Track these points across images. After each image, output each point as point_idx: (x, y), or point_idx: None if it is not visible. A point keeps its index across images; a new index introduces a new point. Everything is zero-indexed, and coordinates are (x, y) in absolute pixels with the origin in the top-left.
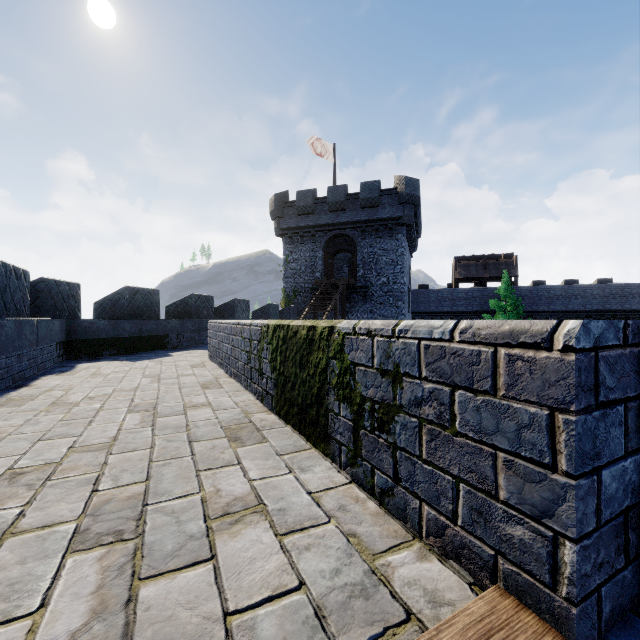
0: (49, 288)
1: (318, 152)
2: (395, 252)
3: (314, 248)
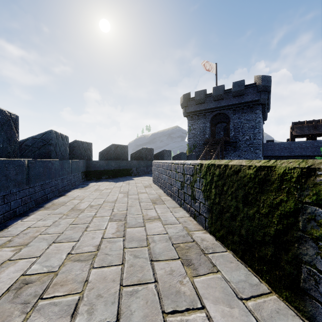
0: (78, 145)
1: (207, 69)
2: (254, 121)
3: (204, 121)
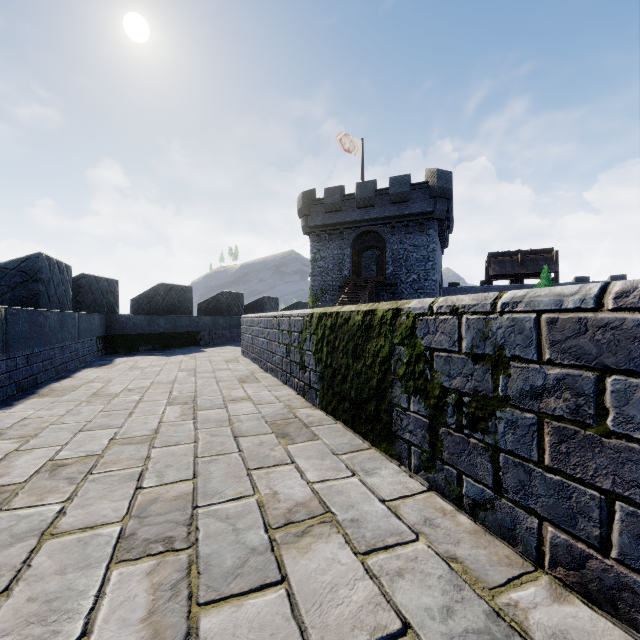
0: (89, 284)
1: (346, 148)
2: (426, 248)
3: (342, 246)
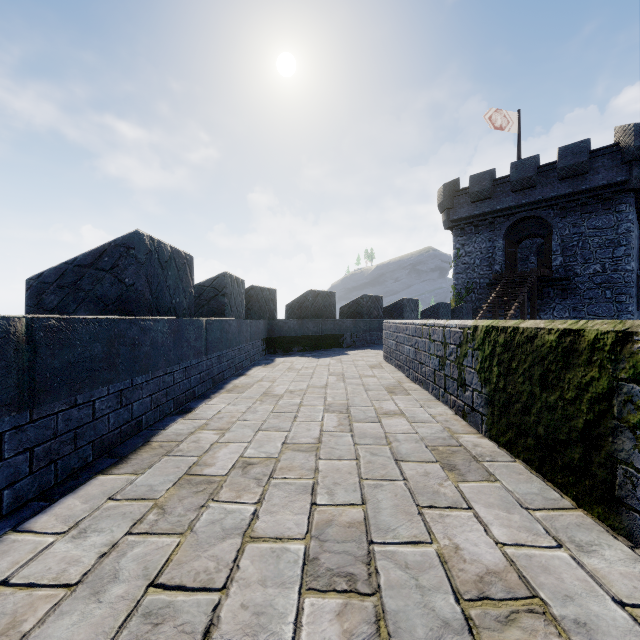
0: (256, 294)
1: (497, 125)
2: (615, 229)
3: (491, 237)
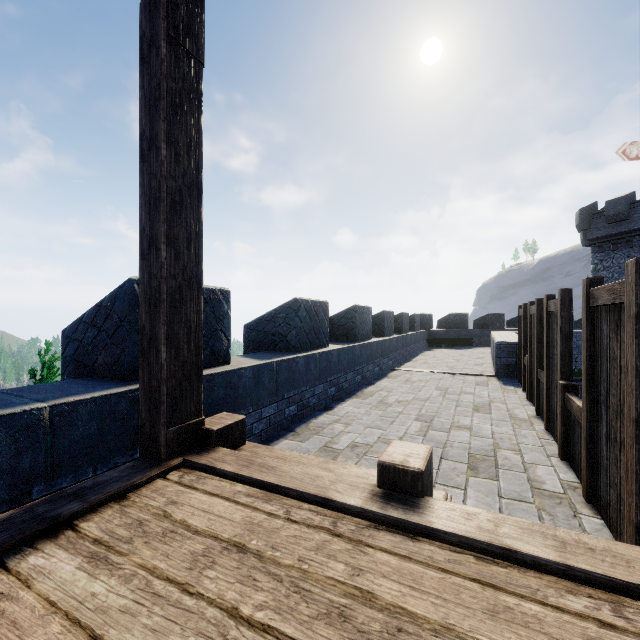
0: (422, 317)
1: (632, 156)
2: None
3: (630, 254)
